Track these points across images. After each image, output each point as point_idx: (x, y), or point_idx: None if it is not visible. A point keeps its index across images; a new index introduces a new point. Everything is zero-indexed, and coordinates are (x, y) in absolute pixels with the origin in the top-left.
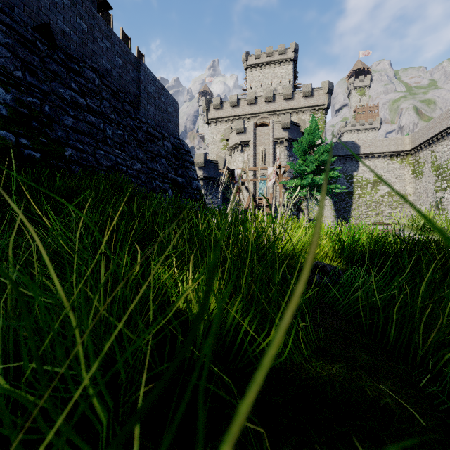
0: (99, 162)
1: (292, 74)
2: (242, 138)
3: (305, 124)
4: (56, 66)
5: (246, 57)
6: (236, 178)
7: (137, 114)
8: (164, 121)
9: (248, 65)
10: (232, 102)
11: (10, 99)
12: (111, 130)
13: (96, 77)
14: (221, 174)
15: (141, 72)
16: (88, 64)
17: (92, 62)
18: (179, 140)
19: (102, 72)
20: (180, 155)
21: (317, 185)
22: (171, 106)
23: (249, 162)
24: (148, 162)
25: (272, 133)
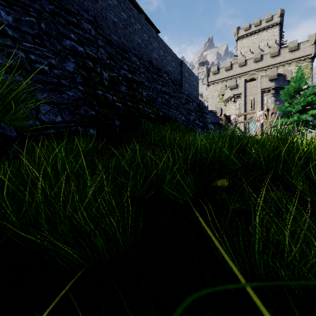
0: (170, 117)
1: (278, 34)
2: (235, 92)
3: (291, 73)
4: (155, 76)
5: (237, 31)
6: (231, 121)
7: (180, 90)
8: (192, 91)
9: (238, 37)
10: (226, 67)
11: (145, 94)
12: (172, 101)
13: (166, 76)
14: (219, 119)
15: (182, 66)
16: (163, 70)
17: (164, 69)
18: (199, 101)
19: (168, 72)
20: (200, 109)
21: (303, 121)
22: (195, 81)
23: (240, 109)
24: (186, 115)
25: (260, 85)
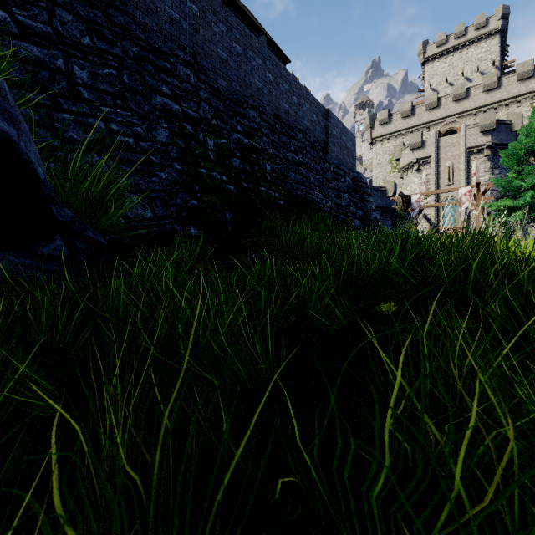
0: (309, 203)
1: (498, 50)
2: (419, 155)
3: (521, 119)
4: (284, 138)
5: (423, 48)
6: (413, 206)
7: (325, 157)
8: (344, 158)
9: (426, 58)
10: (404, 112)
11: (270, 169)
12: (312, 176)
13: (302, 137)
14: (390, 202)
15: (328, 119)
16: (298, 128)
17: (299, 126)
18: (357, 174)
19: (304, 130)
20: (358, 188)
21: None
22: (350, 142)
23: (428, 184)
24: (335, 198)
25: (464, 141)
